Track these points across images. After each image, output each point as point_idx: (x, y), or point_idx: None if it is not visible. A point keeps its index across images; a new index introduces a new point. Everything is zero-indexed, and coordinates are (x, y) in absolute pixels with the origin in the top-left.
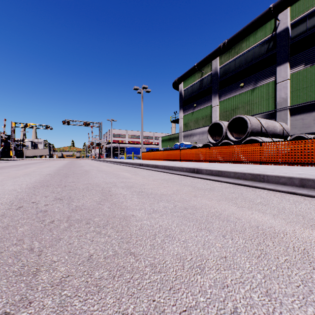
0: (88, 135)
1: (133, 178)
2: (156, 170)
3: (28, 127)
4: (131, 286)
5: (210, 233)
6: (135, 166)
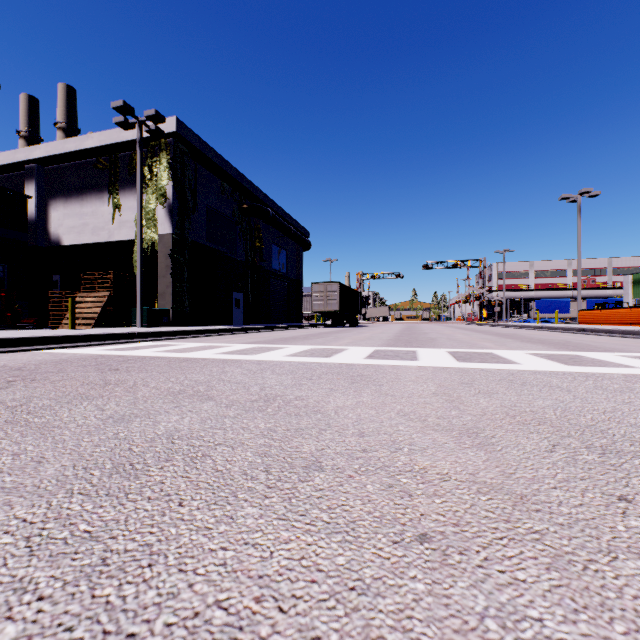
0: (457, 281)
1: (579, 338)
2: (609, 335)
3: (374, 278)
4: (594, 346)
5: (628, 346)
6: (572, 332)
